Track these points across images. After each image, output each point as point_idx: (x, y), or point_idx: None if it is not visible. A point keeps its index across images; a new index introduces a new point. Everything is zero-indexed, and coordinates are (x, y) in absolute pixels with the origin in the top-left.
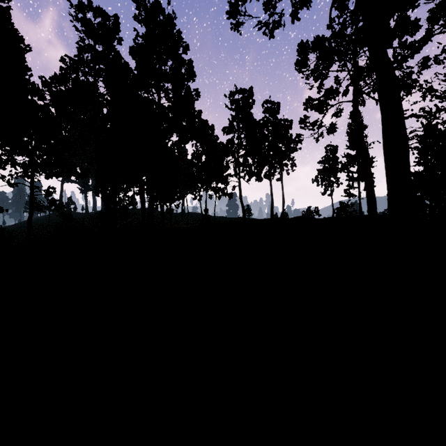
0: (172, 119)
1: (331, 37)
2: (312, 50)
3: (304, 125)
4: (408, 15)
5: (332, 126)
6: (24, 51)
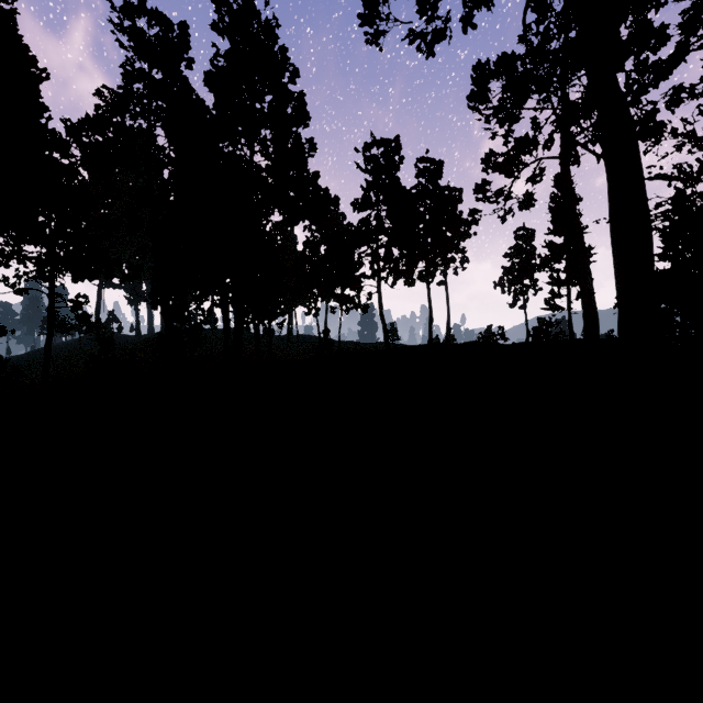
0: (272, 187)
1: (525, 55)
2: (495, 76)
3: (483, 195)
4: (650, 19)
5: (527, 197)
6: (38, 80)
